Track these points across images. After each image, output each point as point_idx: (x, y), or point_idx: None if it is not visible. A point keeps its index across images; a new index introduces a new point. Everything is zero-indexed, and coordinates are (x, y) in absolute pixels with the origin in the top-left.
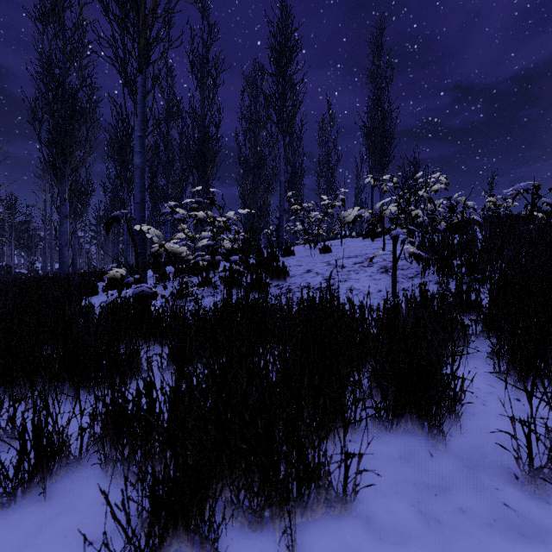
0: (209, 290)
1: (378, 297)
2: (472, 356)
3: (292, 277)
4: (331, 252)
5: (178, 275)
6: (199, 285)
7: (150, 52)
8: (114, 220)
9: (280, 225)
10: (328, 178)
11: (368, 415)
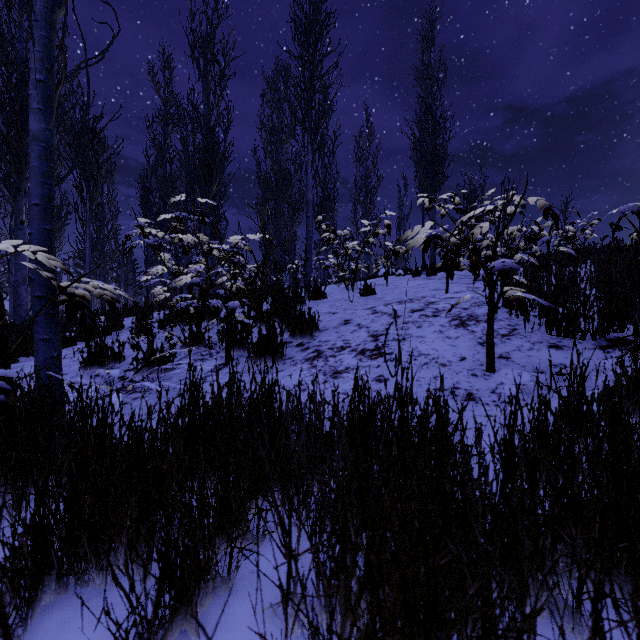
0: (200, 350)
1: (463, 370)
2: None
3: (323, 331)
4: (375, 294)
5: (164, 325)
6: (185, 343)
7: None
8: None
9: (307, 258)
10: (366, 204)
11: None
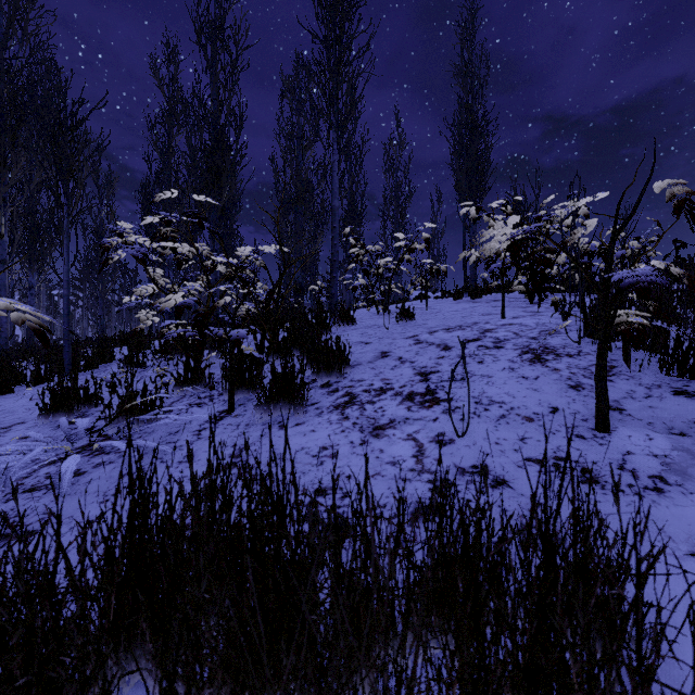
0: (198, 390)
1: (560, 427)
2: None
3: (355, 366)
4: (414, 319)
5: (160, 357)
6: (179, 382)
7: None
8: None
9: (333, 276)
10: (397, 219)
11: None
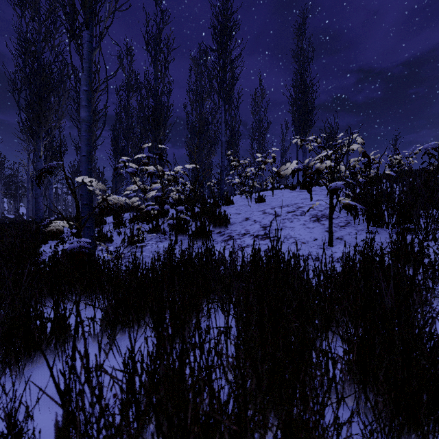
0: (158, 236)
1: (315, 245)
2: (436, 321)
3: (233, 224)
4: (265, 201)
5: (133, 221)
6: (150, 232)
7: (95, 6)
8: (45, 171)
9: (221, 178)
10: (259, 141)
11: (353, 438)
